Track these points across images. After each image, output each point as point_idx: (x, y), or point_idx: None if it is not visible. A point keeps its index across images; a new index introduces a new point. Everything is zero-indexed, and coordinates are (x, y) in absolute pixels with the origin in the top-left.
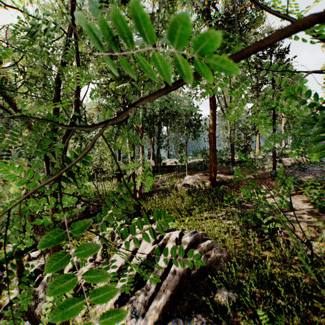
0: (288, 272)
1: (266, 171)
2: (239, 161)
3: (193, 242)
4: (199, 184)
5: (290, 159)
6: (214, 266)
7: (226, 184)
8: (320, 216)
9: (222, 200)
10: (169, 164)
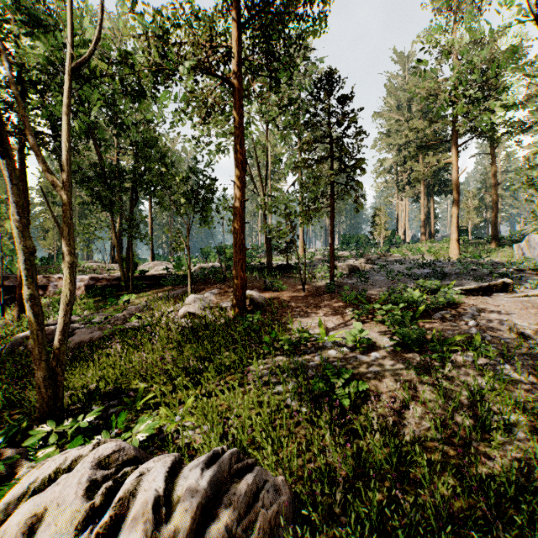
0: (402, 494)
1: (319, 283)
2: (278, 267)
3: (207, 497)
4: (215, 310)
5: (347, 265)
6: None
7: (262, 308)
8: (409, 356)
9: (261, 343)
10: (155, 273)
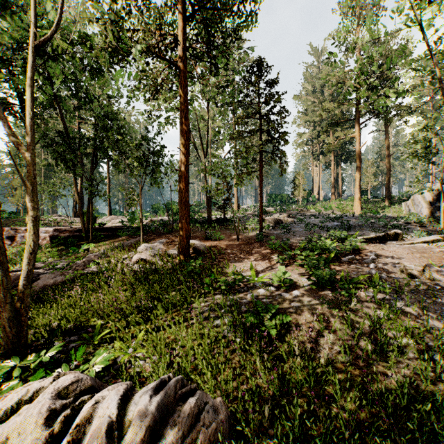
0: (319, 408)
1: (250, 233)
2: (216, 220)
3: (155, 420)
4: (163, 257)
5: (273, 218)
6: None
7: (203, 254)
8: (323, 292)
9: (202, 284)
10: (112, 225)
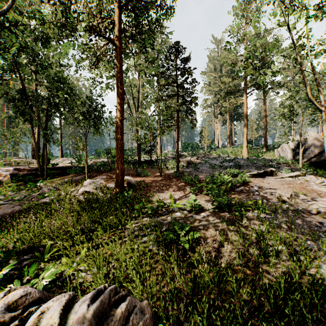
0: (221, 302)
1: (170, 171)
2: (145, 161)
3: (91, 325)
4: (103, 189)
5: (186, 160)
6: None
7: (134, 187)
8: (223, 214)
9: (133, 210)
10: (63, 165)
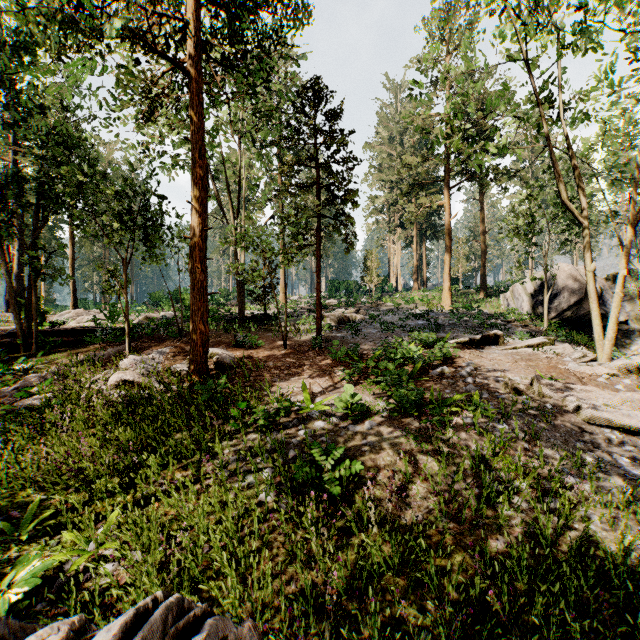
0: (407, 608)
1: (303, 337)
2: (253, 317)
3: None
4: (164, 376)
5: (336, 315)
6: None
7: (231, 370)
8: (407, 422)
9: (227, 419)
10: (77, 326)
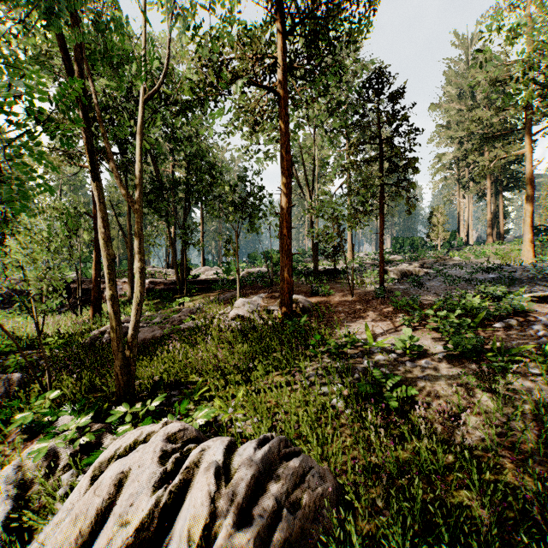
0: (449, 498)
1: (368, 288)
2: (325, 271)
3: (259, 472)
4: (262, 313)
5: (399, 269)
6: (310, 527)
7: (308, 312)
8: (465, 365)
9: (307, 346)
10: (206, 278)
